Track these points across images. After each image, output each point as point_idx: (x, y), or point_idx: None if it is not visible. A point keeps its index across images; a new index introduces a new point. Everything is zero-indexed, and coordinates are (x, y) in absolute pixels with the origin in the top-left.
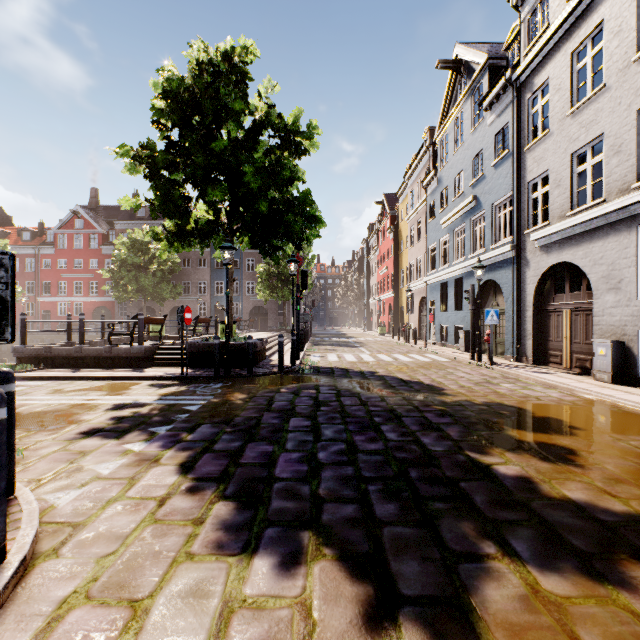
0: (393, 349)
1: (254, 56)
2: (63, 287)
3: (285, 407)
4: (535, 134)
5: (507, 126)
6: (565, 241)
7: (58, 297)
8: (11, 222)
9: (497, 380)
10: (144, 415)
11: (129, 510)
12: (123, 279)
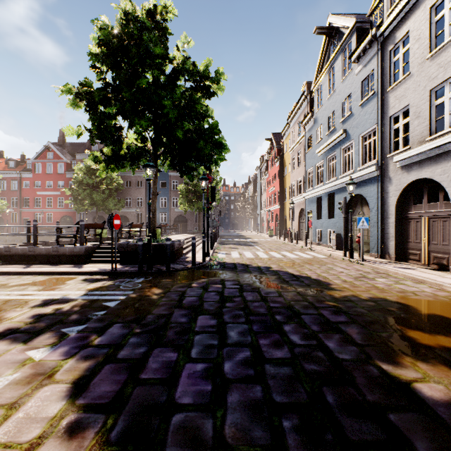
0: (281, 247)
1: (173, 14)
2: (38, 201)
3: (194, 303)
4: (395, 78)
5: (372, 73)
6: (424, 161)
7: (35, 209)
8: (1, 154)
9: (371, 275)
10: (64, 312)
11: None
12: (80, 195)
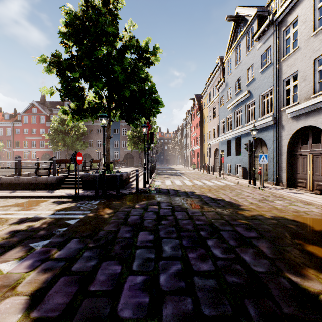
0: (201, 177)
1: (121, 4)
2: (26, 143)
3: (136, 221)
4: (286, 52)
5: (269, 48)
6: (310, 113)
7: (23, 149)
8: None
9: (271, 198)
10: (34, 229)
11: None
12: (56, 139)
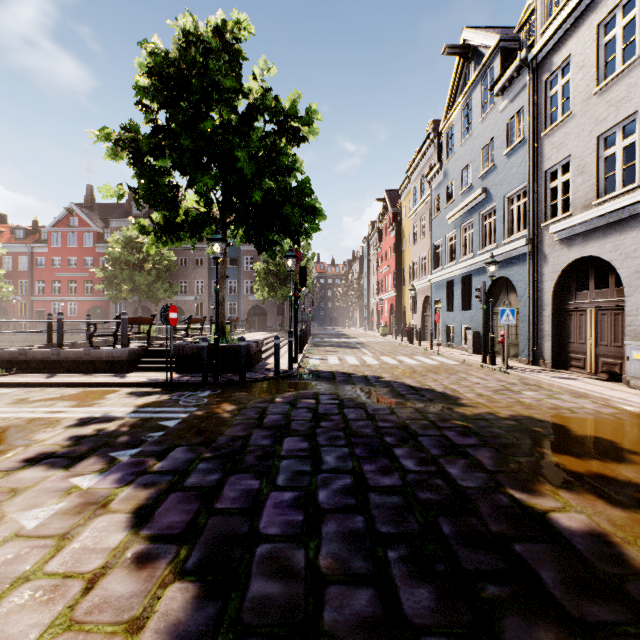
0: (397, 351)
1: (248, 32)
2: (57, 286)
3: (279, 422)
4: (552, 119)
5: (521, 111)
6: (590, 233)
7: (52, 296)
8: (5, 220)
9: (517, 387)
10: (110, 433)
11: (38, 600)
12: (117, 278)
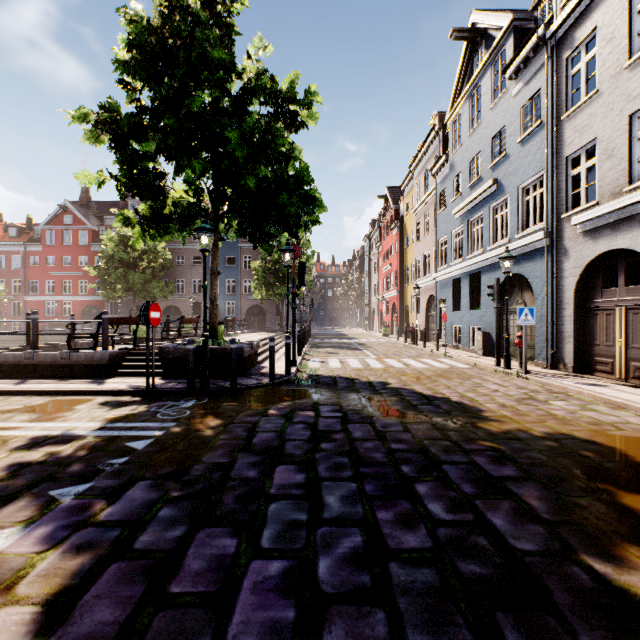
0: (401, 352)
1: (241, 4)
2: (51, 285)
3: (270, 443)
4: (573, 101)
5: (538, 94)
6: (620, 223)
7: (46, 296)
8: None
9: (542, 395)
10: (61, 460)
11: None
12: (110, 276)
